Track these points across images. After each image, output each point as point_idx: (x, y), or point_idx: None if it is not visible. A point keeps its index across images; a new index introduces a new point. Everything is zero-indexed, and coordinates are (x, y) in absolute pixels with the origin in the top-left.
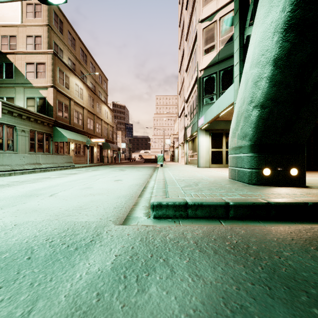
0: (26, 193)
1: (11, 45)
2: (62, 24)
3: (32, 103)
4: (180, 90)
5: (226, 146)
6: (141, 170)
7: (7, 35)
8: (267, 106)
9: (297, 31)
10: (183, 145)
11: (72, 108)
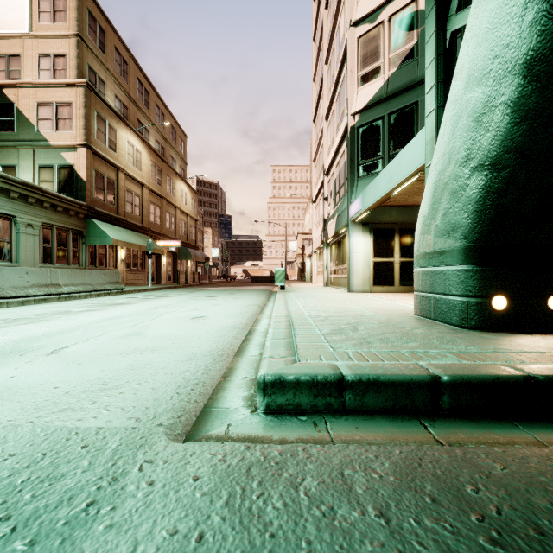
0: (3, 346)
1: (12, 72)
2: (104, 34)
3: (49, 175)
4: (315, 153)
5: (400, 254)
6: (244, 296)
7: (4, 54)
8: (504, 164)
9: None
10: (320, 252)
11: (121, 185)
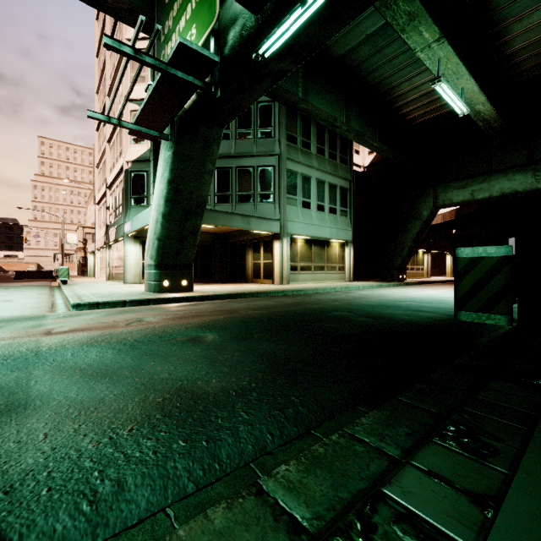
0: None
1: None
2: None
3: None
4: (99, 161)
5: None
6: (27, 290)
7: None
8: (162, 240)
9: (172, 203)
10: (103, 251)
11: None
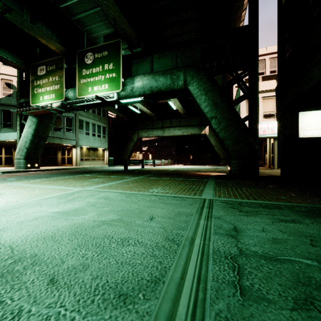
0: None
1: None
2: None
3: None
4: None
5: (5, 154)
6: None
7: None
8: (29, 149)
9: (35, 136)
10: None
11: None
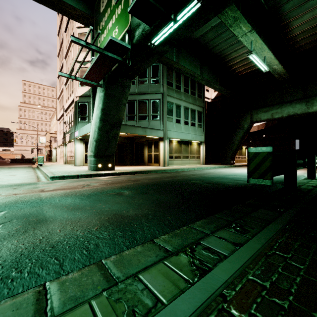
0: None
1: None
2: None
3: None
4: (59, 96)
5: None
6: (21, 169)
7: None
8: (98, 141)
9: (103, 121)
10: (62, 147)
11: None
